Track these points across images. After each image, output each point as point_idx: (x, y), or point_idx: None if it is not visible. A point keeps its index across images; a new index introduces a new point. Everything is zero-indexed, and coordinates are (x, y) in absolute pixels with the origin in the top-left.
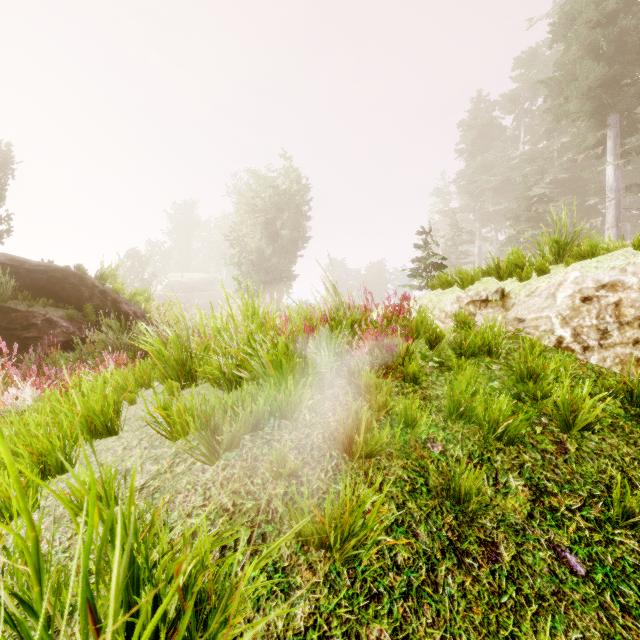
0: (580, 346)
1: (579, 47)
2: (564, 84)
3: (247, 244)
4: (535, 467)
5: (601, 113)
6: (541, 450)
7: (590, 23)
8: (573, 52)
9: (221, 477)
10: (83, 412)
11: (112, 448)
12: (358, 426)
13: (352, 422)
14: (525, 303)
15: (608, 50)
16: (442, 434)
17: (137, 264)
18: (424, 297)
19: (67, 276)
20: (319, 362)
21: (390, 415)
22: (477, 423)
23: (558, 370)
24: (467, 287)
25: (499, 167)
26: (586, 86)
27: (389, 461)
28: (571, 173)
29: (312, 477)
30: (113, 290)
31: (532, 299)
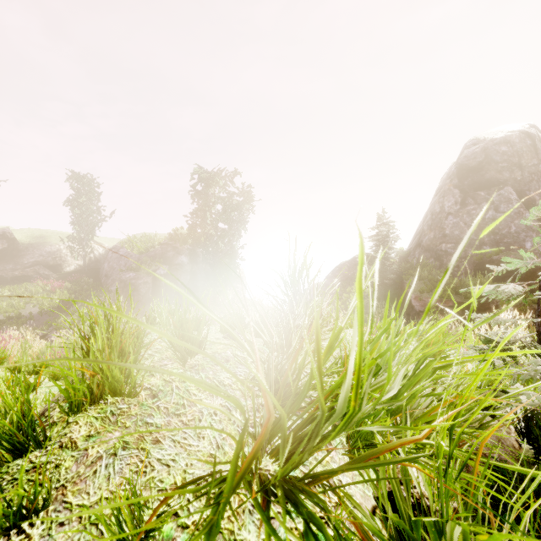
0: None
1: None
2: None
3: None
4: None
5: None
6: None
7: None
8: None
9: None
10: None
11: None
12: None
13: None
14: None
15: None
16: None
17: None
18: None
19: (535, 270)
20: None
21: None
22: None
23: None
24: None
25: None
26: None
27: None
28: None
29: None
30: None
31: None
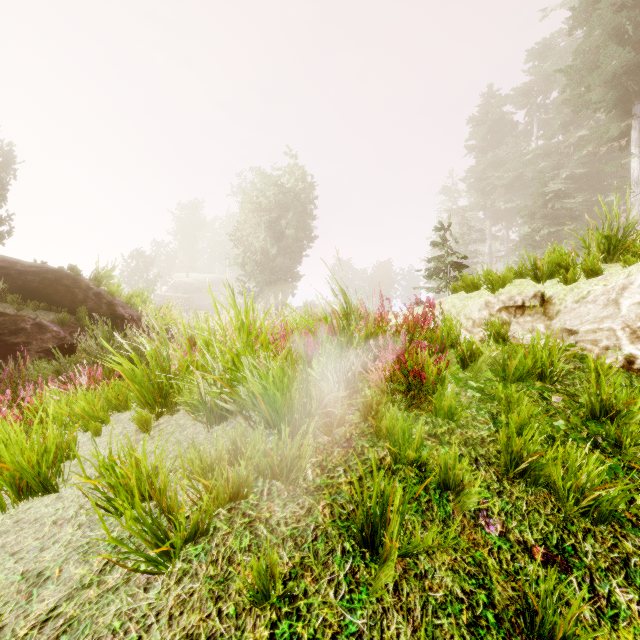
0: None
1: (602, 32)
2: (586, 71)
3: (251, 244)
4: None
5: (625, 102)
6: None
7: (614, 6)
8: (595, 37)
9: (172, 600)
10: (8, 465)
11: (40, 519)
12: (384, 506)
13: (375, 500)
14: (574, 311)
15: (634, 34)
16: (498, 503)
17: (142, 265)
18: (445, 302)
19: (60, 278)
20: (325, 393)
21: (423, 471)
22: (544, 484)
23: None
24: (497, 290)
25: (511, 163)
26: (610, 73)
27: (430, 558)
28: (588, 168)
29: (315, 599)
30: (108, 292)
31: (584, 306)
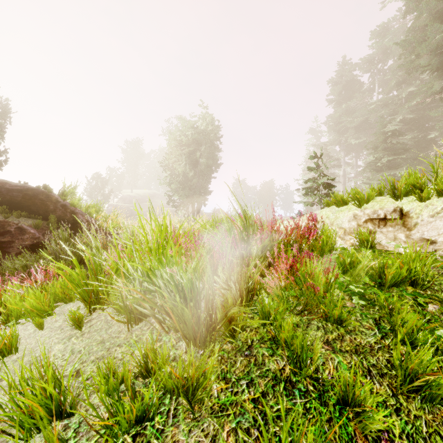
0: None
1: (428, 15)
2: (417, 43)
3: (175, 169)
4: None
5: None
6: None
7: None
8: (423, 19)
9: None
10: None
11: None
12: None
13: None
14: (431, 223)
15: None
16: (398, 422)
17: (99, 183)
18: (321, 214)
19: (37, 194)
20: (229, 303)
21: (321, 385)
22: (438, 400)
23: None
24: (362, 205)
25: (359, 111)
26: (435, 44)
27: None
28: (416, 114)
29: None
30: (71, 204)
31: (439, 220)
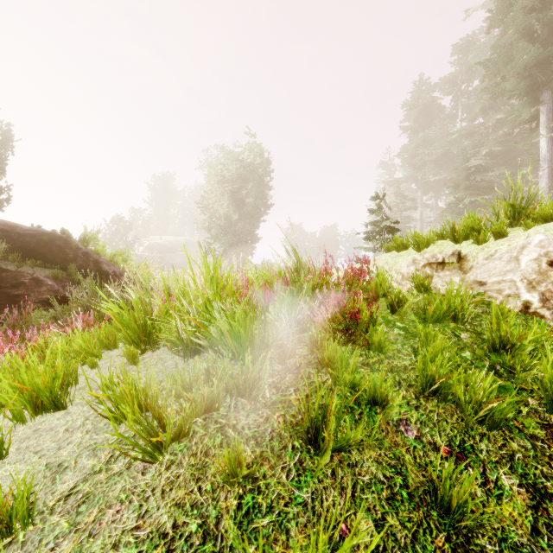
0: (550, 312)
1: (515, 31)
2: (501, 64)
3: (216, 211)
4: (527, 459)
5: (535, 91)
6: (529, 436)
7: (525, 9)
8: (509, 35)
9: (163, 480)
10: (27, 386)
11: (54, 428)
12: (325, 413)
13: (318, 409)
14: (484, 266)
15: (542, 33)
16: (415, 414)
17: (121, 228)
18: (380, 259)
19: (54, 239)
20: (280, 330)
21: (357, 391)
22: (452, 401)
23: (534, 340)
24: (422, 250)
25: (439, 142)
26: (522, 66)
27: (360, 453)
28: (505, 146)
29: (271, 480)
30: (95, 252)
31: (492, 262)
